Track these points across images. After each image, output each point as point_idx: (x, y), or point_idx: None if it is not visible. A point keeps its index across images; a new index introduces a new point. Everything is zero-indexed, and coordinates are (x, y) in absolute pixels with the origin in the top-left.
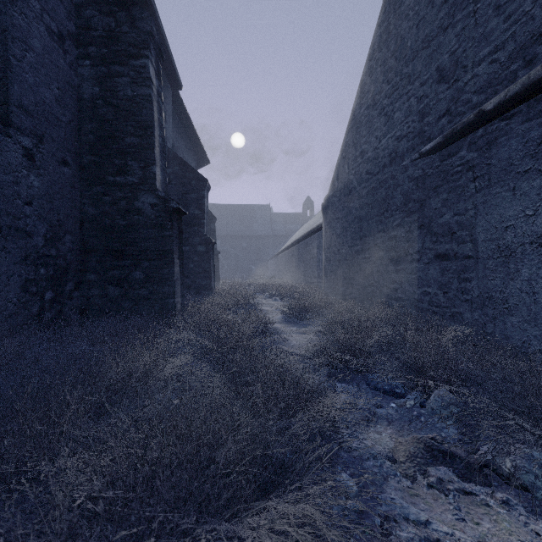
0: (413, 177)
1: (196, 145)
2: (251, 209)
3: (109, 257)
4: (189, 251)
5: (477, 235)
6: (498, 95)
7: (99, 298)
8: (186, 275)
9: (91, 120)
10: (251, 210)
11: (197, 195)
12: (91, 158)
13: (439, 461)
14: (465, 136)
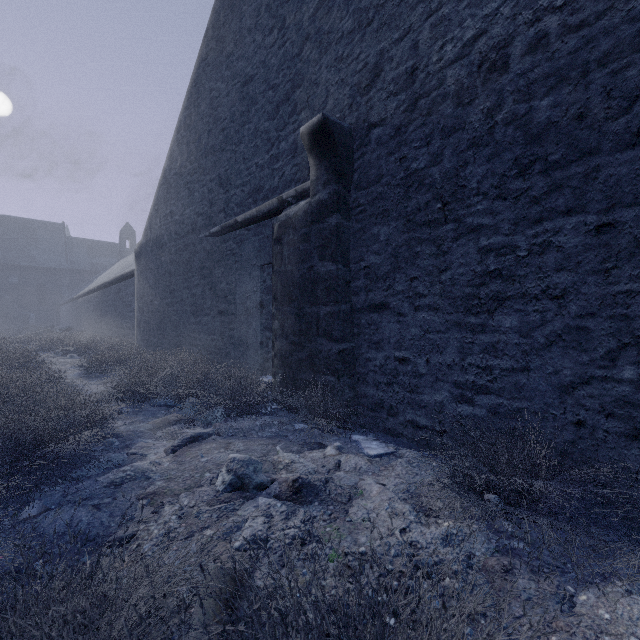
0: (206, 249)
1: None
2: (28, 226)
3: None
4: None
5: (237, 299)
6: (242, 214)
7: None
8: None
9: None
10: (28, 227)
11: None
12: None
13: (173, 424)
14: (232, 232)
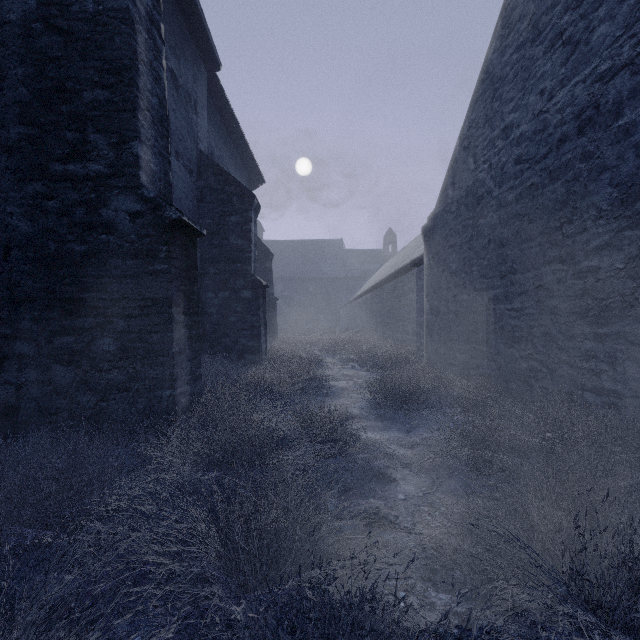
0: None
1: (246, 157)
2: (320, 246)
3: (55, 312)
4: (229, 299)
5: None
6: None
7: (37, 387)
8: (225, 333)
9: (22, 61)
10: (320, 247)
11: (241, 217)
12: (22, 131)
13: None
14: None
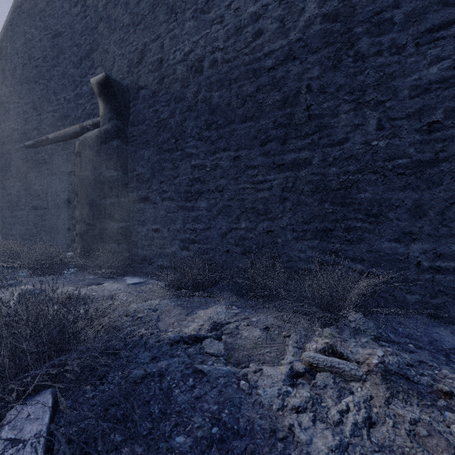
0: (21, 158)
1: None
2: None
3: None
4: None
5: (48, 197)
6: (53, 133)
7: None
8: None
9: None
10: None
11: None
12: None
13: None
14: (44, 146)
